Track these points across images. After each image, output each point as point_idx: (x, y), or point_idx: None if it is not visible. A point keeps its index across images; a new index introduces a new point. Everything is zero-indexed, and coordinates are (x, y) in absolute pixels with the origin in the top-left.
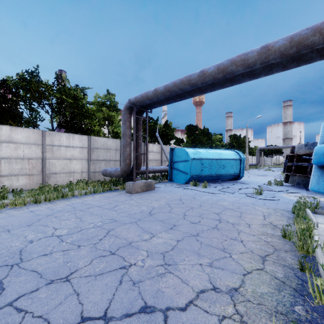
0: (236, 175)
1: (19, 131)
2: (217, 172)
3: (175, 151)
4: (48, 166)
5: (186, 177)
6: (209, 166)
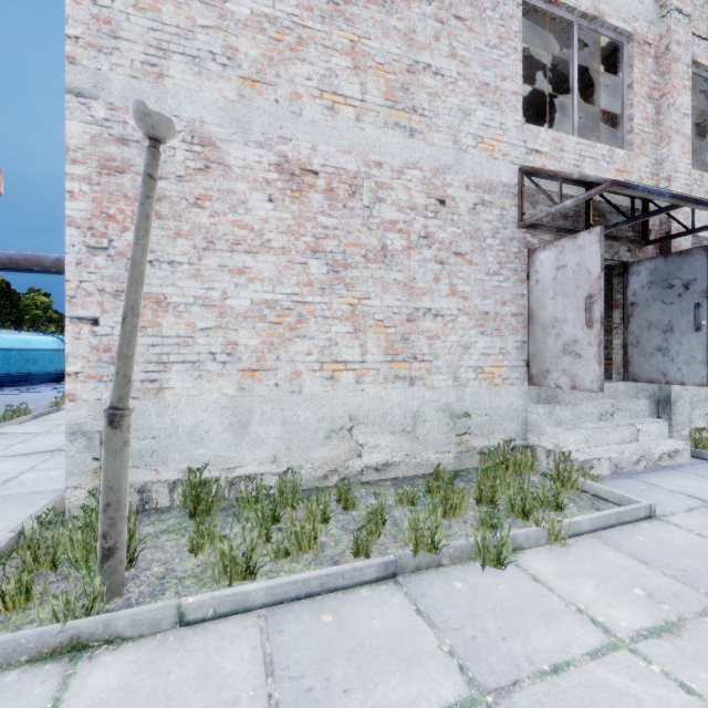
0: (61, 374)
1: None
2: (23, 369)
3: None
4: None
5: None
6: (4, 360)
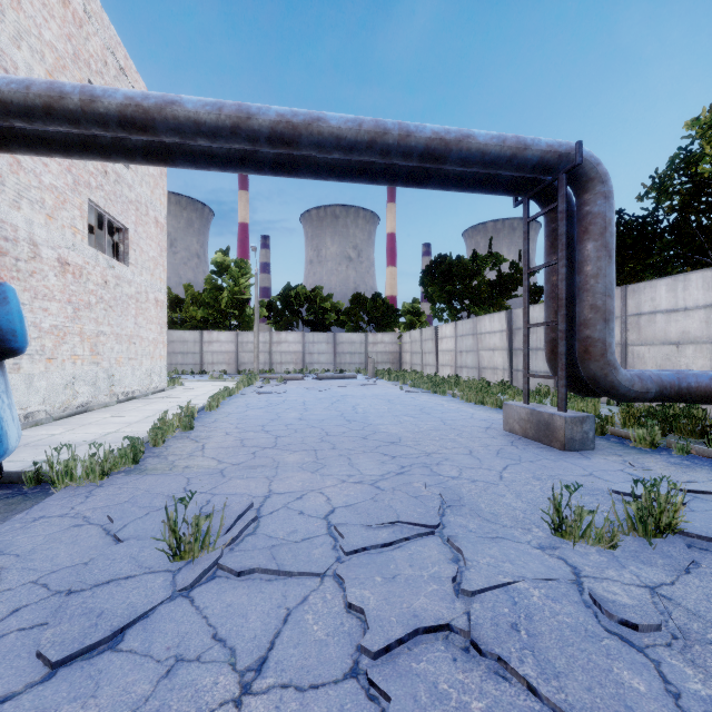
0: None
1: None
2: None
3: None
4: (631, 361)
5: None
6: None
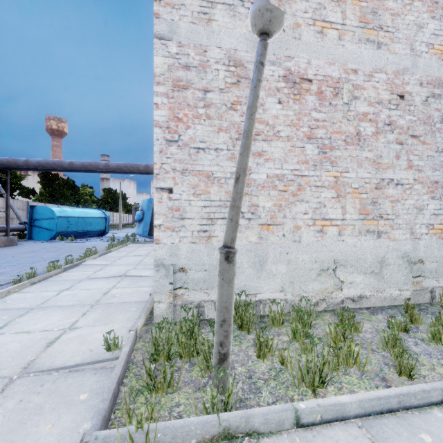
0: (102, 231)
1: None
2: (84, 228)
3: (37, 208)
4: None
5: (51, 234)
6: (76, 223)
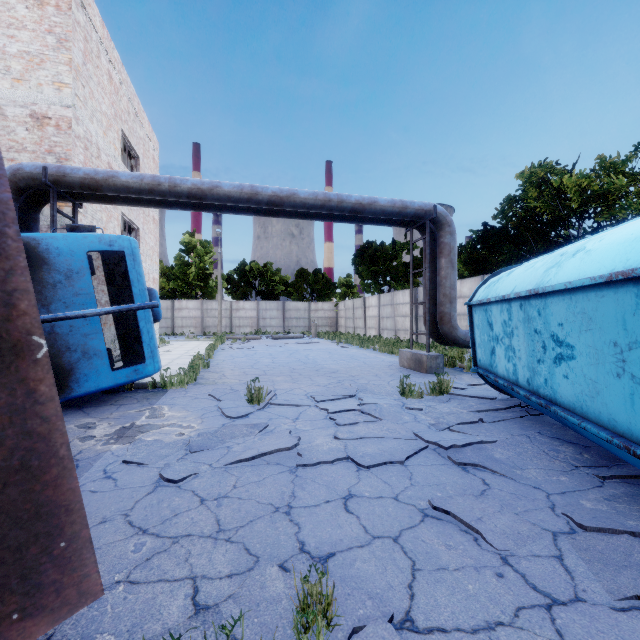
0: None
1: (465, 283)
2: (537, 378)
3: None
4: None
5: None
6: (506, 335)
